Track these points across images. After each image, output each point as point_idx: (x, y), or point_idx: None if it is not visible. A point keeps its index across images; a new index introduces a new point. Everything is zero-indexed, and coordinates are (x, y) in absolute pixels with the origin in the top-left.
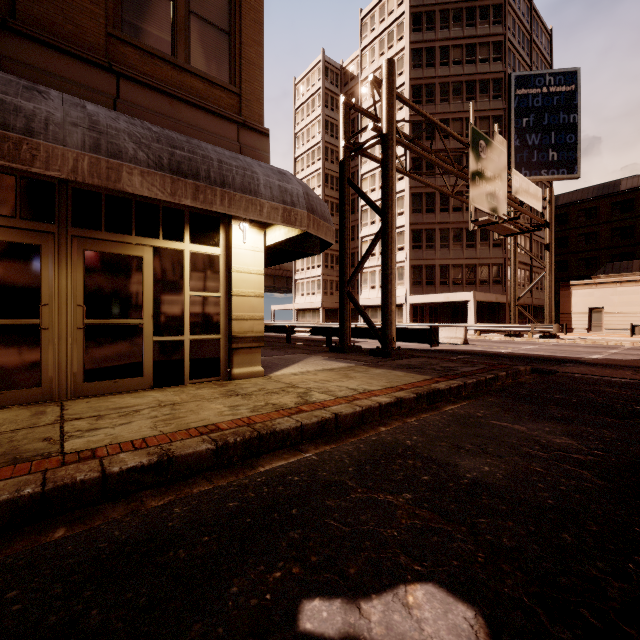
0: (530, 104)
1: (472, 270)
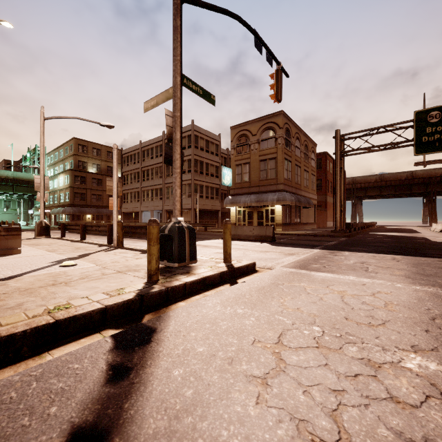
0: None
1: None
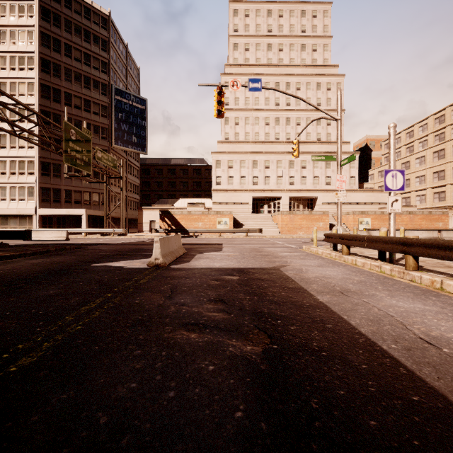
0: (123, 107)
1: (88, 195)
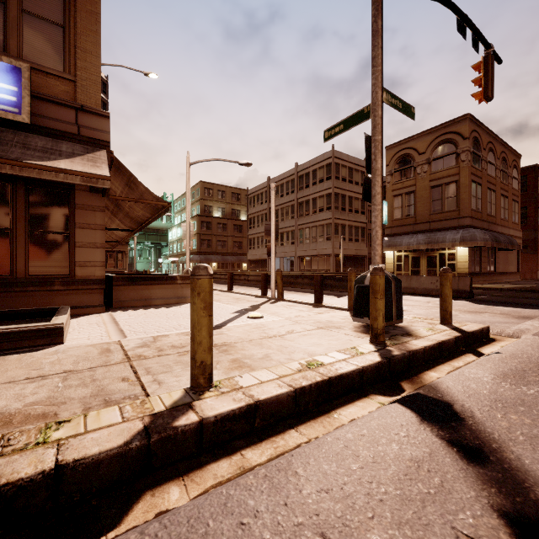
0: None
1: None
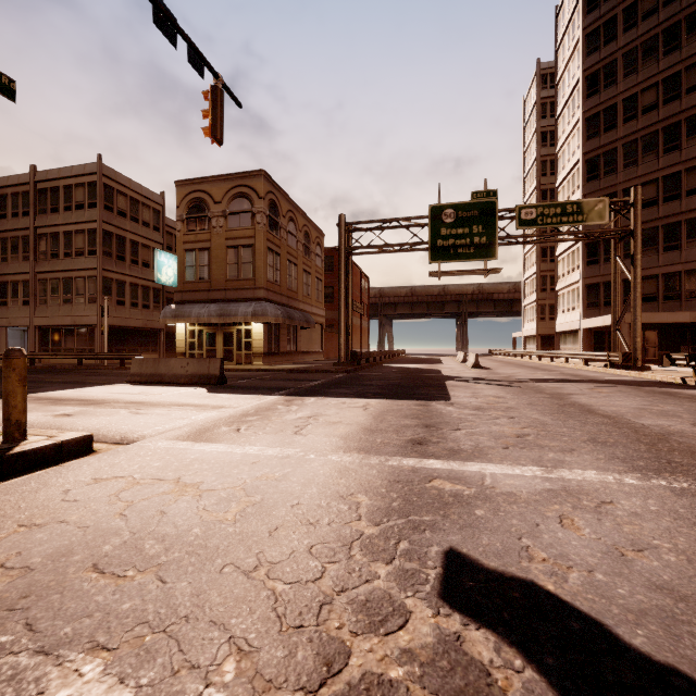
0: None
1: (674, 280)
